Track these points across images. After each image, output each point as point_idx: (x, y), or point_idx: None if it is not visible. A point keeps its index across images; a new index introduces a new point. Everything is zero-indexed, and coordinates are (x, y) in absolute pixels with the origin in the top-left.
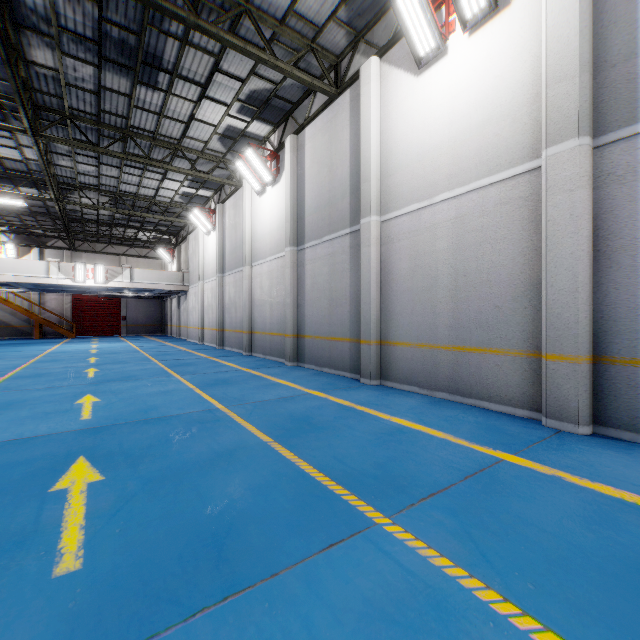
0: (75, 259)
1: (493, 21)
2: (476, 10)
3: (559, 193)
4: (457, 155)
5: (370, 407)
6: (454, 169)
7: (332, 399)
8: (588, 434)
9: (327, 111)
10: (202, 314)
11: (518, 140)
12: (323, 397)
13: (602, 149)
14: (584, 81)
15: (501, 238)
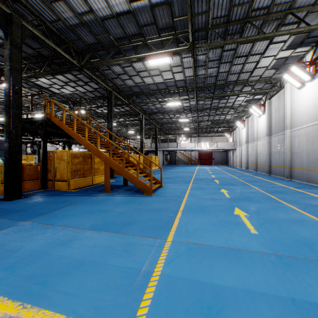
0: (199, 139)
1: (314, 80)
2: (307, 79)
3: None
4: (307, 115)
5: (275, 182)
6: (306, 119)
7: (267, 180)
8: None
9: (277, 94)
10: (241, 157)
11: None
12: (265, 180)
13: None
14: None
15: (315, 139)
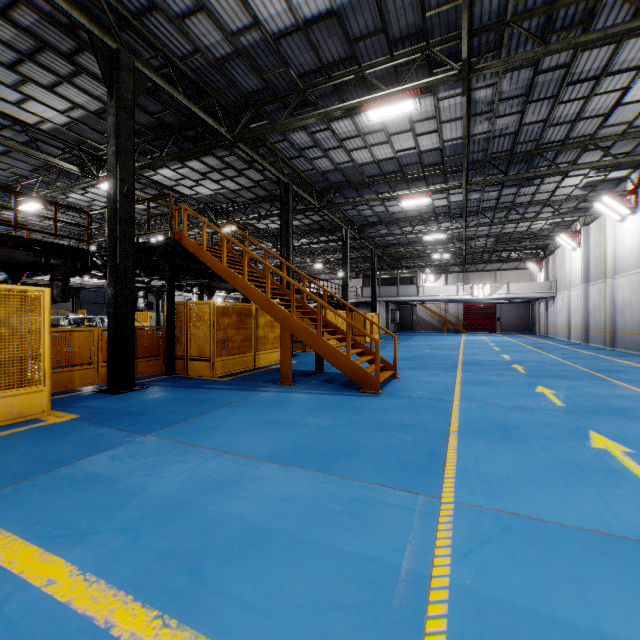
0: (465, 278)
1: None
2: None
3: None
4: None
5: None
6: None
7: None
8: None
9: None
10: (568, 316)
11: None
12: None
13: None
14: None
15: None
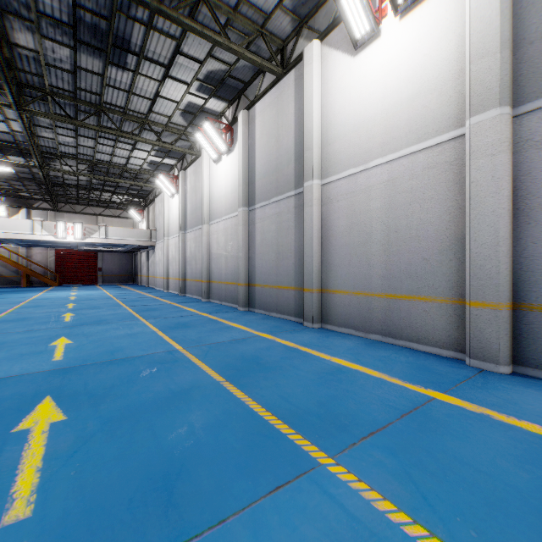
0: (58, 218)
1: (421, 6)
2: None
3: (482, 157)
4: (389, 125)
5: (312, 348)
6: (386, 138)
7: (279, 341)
8: (508, 373)
9: (274, 89)
10: (167, 266)
11: (444, 111)
12: (271, 339)
13: (521, 118)
14: (504, 57)
15: (429, 198)
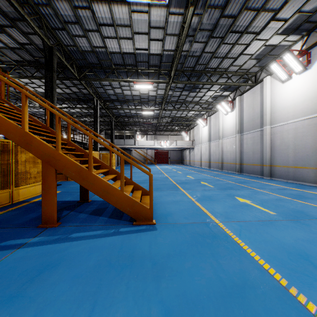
0: (155, 138)
1: (305, 72)
2: (299, 70)
3: None
4: (295, 109)
5: (263, 182)
6: (294, 113)
7: (252, 180)
8: None
9: (252, 89)
10: (201, 156)
11: (312, 107)
12: (249, 179)
13: None
14: None
15: (307, 135)
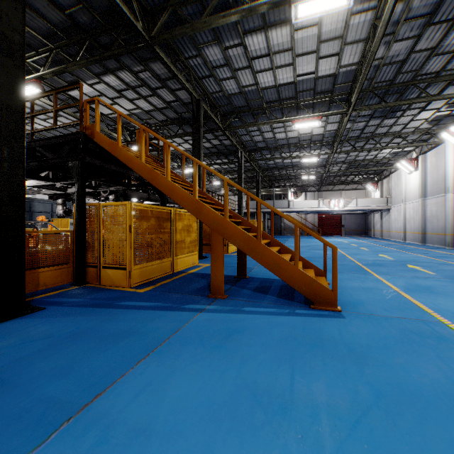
0: (319, 196)
1: None
2: None
3: None
4: None
5: None
6: None
7: None
8: None
9: None
10: (404, 223)
11: None
12: None
13: None
14: None
15: None
